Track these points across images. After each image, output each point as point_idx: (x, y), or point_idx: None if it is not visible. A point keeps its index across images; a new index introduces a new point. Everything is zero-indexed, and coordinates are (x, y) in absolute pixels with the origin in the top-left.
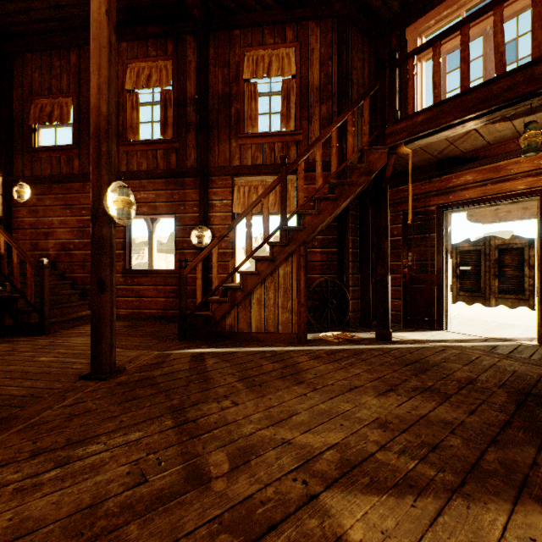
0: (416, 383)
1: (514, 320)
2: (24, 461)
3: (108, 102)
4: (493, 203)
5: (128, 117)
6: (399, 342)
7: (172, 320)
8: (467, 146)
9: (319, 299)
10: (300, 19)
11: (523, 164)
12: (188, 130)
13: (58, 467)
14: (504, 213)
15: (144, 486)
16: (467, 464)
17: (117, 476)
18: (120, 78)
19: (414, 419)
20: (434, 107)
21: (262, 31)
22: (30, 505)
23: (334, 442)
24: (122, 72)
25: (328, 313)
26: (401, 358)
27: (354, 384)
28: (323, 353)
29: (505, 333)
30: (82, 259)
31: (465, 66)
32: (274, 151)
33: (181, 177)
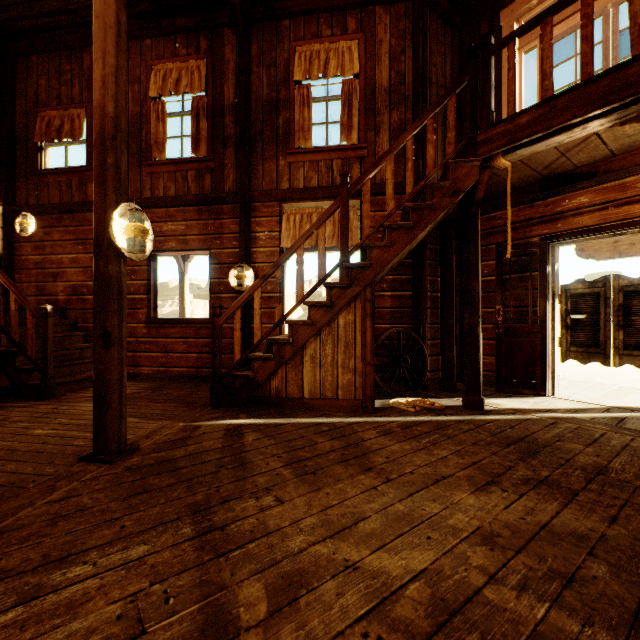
0: (525, 472)
1: (633, 382)
2: None
3: (116, 99)
4: (616, 232)
5: (152, 131)
6: (494, 412)
7: (206, 381)
8: (583, 158)
9: (389, 355)
10: (364, 4)
11: None
12: (225, 146)
13: (21, 605)
14: (625, 247)
15: None
16: (626, 612)
17: (102, 622)
18: (143, 83)
19: (532, 530)
20: (544, 103)
21: (318, 21)
22: None
23: (421, 567)
24: (145, 76)
25: (400, 374)
26: (500, 435)
27: (441, 473)
28: (397, 427)
29: (630, 400)
30: None
31: (587, 47)
32: (332, 170)
33: (217, 204)
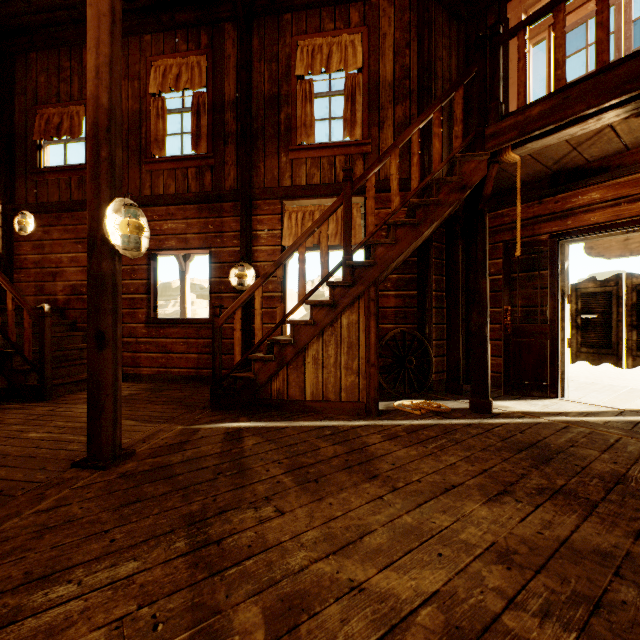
0: (539, 480)
1: None
2: None
3: (110, 90)
4: (630, 229)
5: (152, 128)
6: (502, 415)
7: (206, 382)
8: (595, 152)
9: (393, 356)
10: None
11: None
12: (226, 143)
13: None
14: (637, 244)
15: None
16: None
17: None
18: (143, 79)
19: (551, 546)
20: (556, 94)
21: (320, 14)
22: None
23: (432, 589)
24: (145, 72)
25: (405, 375)
26: (510, 440)
27: (450, 482)
28: (402, 431)
29: None
30: None
31: (603, 33)
32: (335, 166)
33: (218, 202)
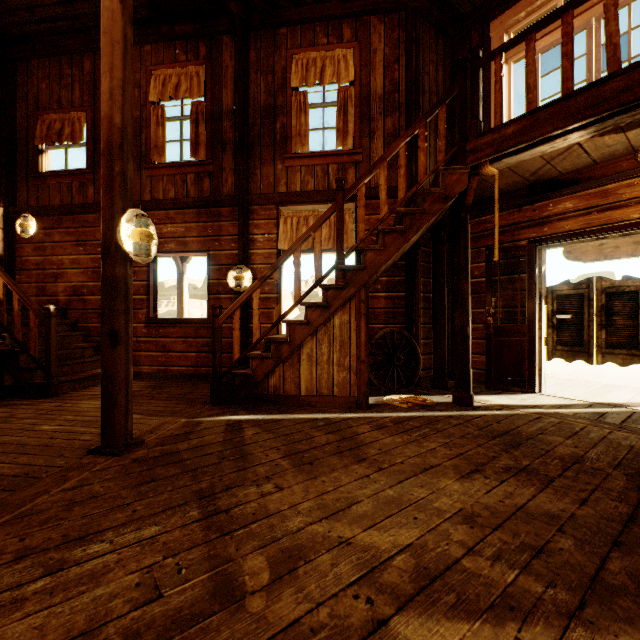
0: (507, 461)
1: (620, 380)
2: (6, 566)
3: (123, 110)
4: (599, 236)
5: (152, 134)
6: (482, 408)
7: (205, 379)
8: (567, 166)
9: (383, 354)
10: (359, 14)
11: (638, 187)
12: (224, 150)
13: (48, 575)
14: (610, 249)
15: (157, 604)
16: (585, 576)
17: (123, 589)
18: (143, 88)
19: (509, 511)
20: (528, 115)
21: (314, 29)
22: (6, 630)
23: (407, 542)
24: (145, 81)
25: (394, 372)
26: (487, 429)
27: (429, 463)
28: (389, 422)
29: (613, 396)
30: (98, 306)
31: (567, 63)
32: (328, 174)
33: (216, 206)
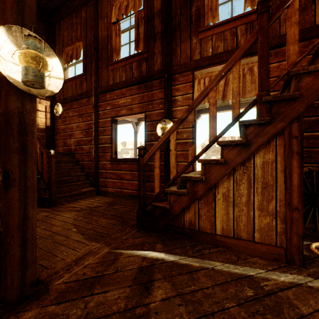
0: None
1: None
2: None
3: None
4: None
5: (113, 43)
6: None
7: None
8: None
9: None
10: None
11: None
12: (155, 40)
13: None
14: None
15: None
16: None
17: None
18: (109, 16)
19: None
20: None
21: None
22: None
23: None
24: (110, 11)
25: (315, 213)
26: None
27: None
28: None
29: None
30: (87, 151)
31: None
32: (236, 35)
33: (149, 80)
